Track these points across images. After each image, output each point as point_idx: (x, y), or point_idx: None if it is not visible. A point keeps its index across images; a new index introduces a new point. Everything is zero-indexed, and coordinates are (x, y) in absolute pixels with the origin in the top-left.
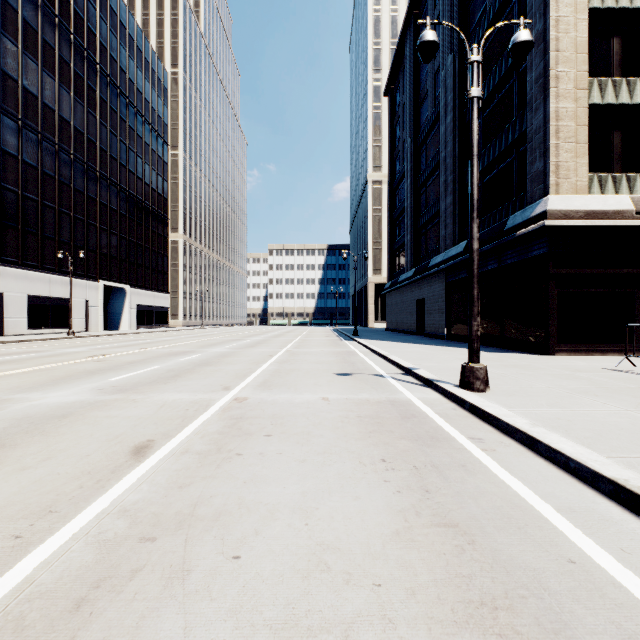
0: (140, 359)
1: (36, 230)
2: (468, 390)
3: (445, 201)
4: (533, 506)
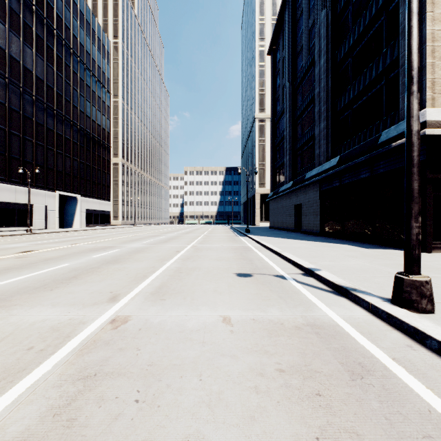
0: (60, 255)
1: (4, 152)
2: (409, 310)
3: (319, 126)
4: None
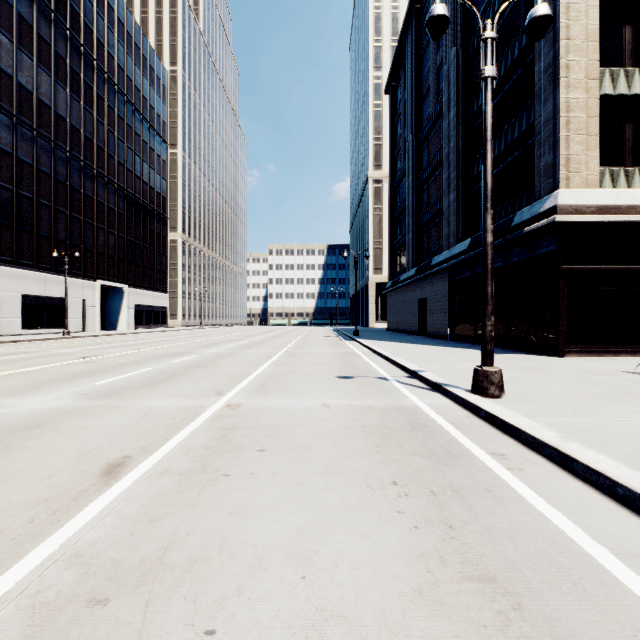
0: (132, 360)
1: (31, 228)
2: (481, 396)
3: (448, 198)
4: (584, 549)
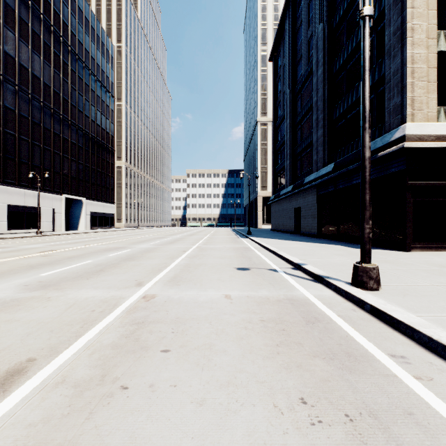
0: (79, 254)
1: (14, 157)
2: (361, 289)
3: (317, 134)
4: None
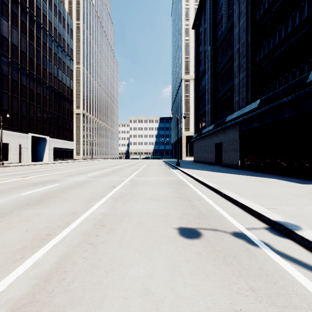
0: None
1: None
2: None
3: (239, 77)
4: None
